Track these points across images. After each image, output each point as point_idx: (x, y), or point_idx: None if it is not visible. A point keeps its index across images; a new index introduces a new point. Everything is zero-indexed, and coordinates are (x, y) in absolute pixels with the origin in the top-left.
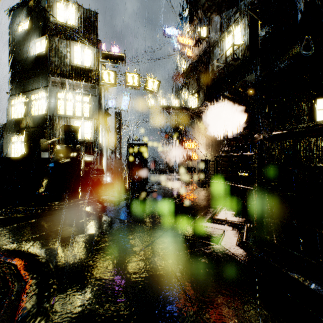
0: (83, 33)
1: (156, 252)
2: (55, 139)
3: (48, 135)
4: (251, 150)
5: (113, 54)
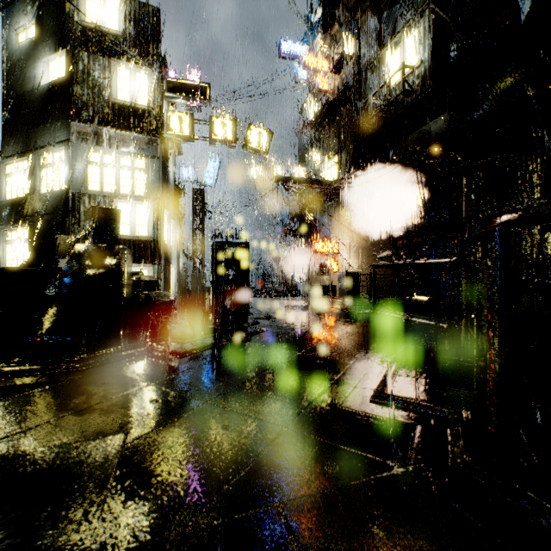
0: (134, 45)
1: (262, 491)
2: (80, 235)
3: (70, 228)
4: (435, 255)
5: (188, 83)
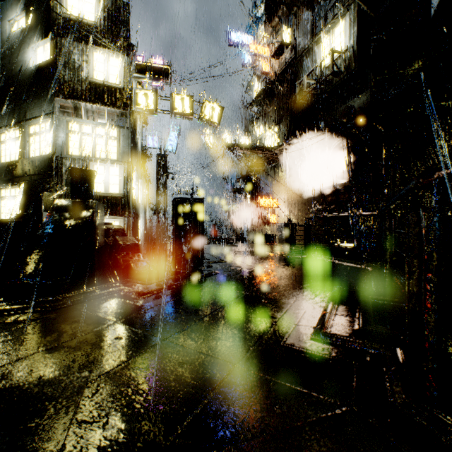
0: (107, 33)
1: (214, 433)
2: (62, 192)
3: (54, 186)
4: (359, 209)
5: (153, 66)
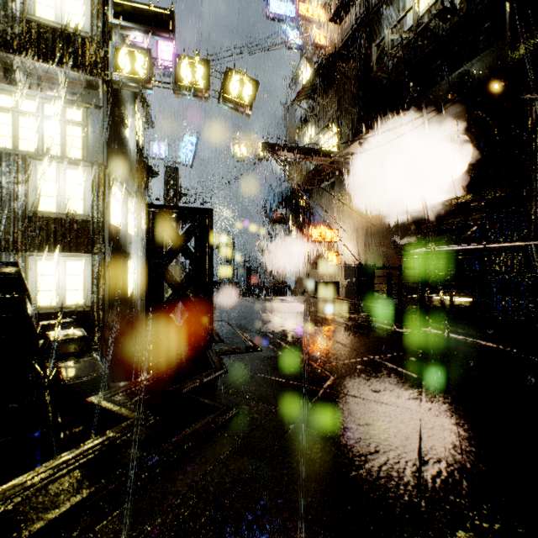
0: None
1: None
2: None
3: None
4: (483, 241)
5: (143, 8)
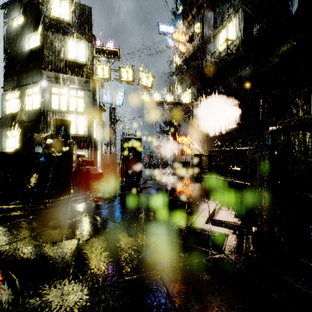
0: (77, 28)
1: (149, 265)
2: (48, 133)
3: (42, 130)
4: (245, 145)
5: (107, 49)
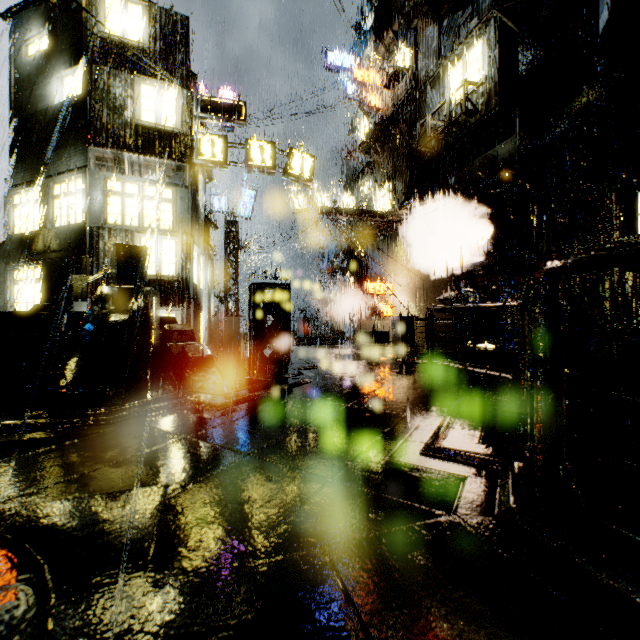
0: (160, 59)
1: (307, 535)
2: (101, 274)
3: (87, 267)
4: (502, 298)
5: (221, 101)
